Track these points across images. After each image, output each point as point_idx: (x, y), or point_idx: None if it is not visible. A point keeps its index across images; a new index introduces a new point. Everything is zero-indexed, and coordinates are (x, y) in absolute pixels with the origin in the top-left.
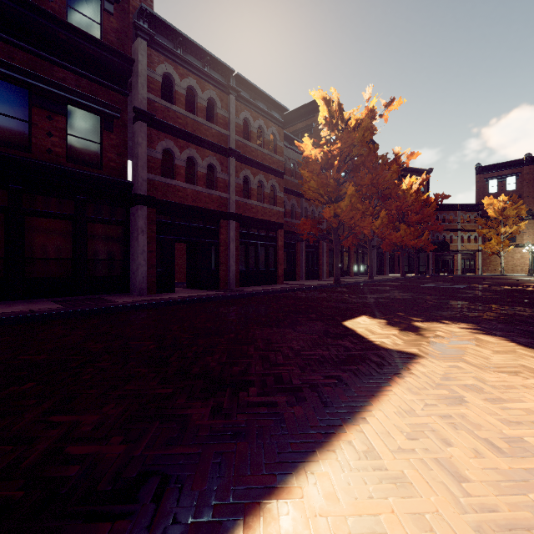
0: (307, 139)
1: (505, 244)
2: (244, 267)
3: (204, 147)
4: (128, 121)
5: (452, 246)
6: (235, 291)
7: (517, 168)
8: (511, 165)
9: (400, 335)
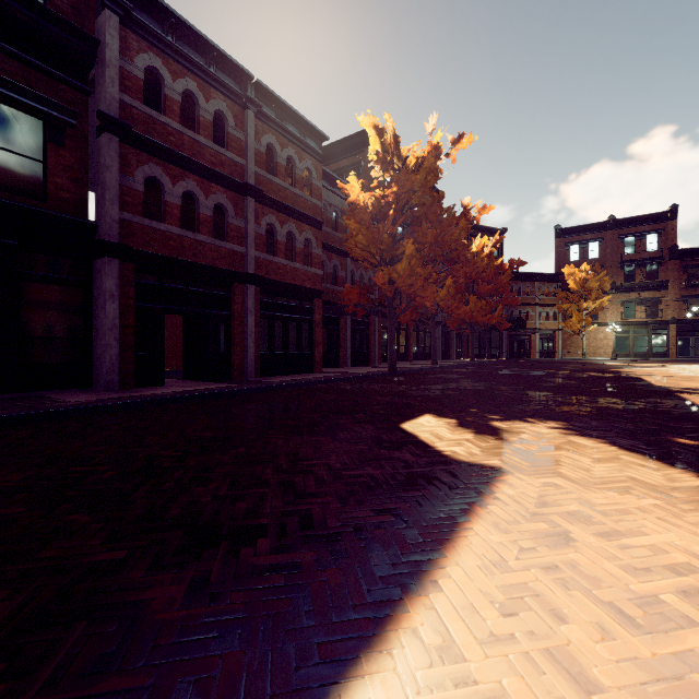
0: (353, 179)
1: (587, 322)
2: (268, 349)
3: (208, 179)
4: (93, 135)
5: (529, 324)
6: (254, 383)
7: (600, 232)
8: (594, 229)
9: (475, 441)
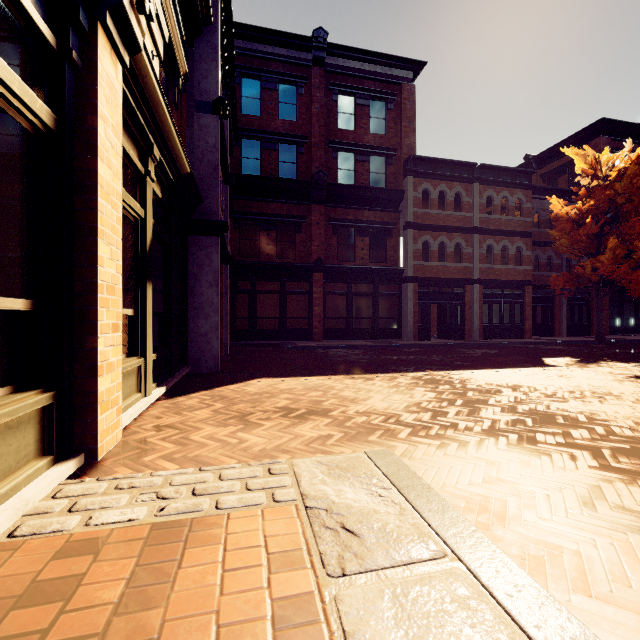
0: (555, 200)
1: None
2: (488, 322)
3: (451, 232)
4: None
5: None
6: (477, 341)
7: None
8: None
9: (570, 363)
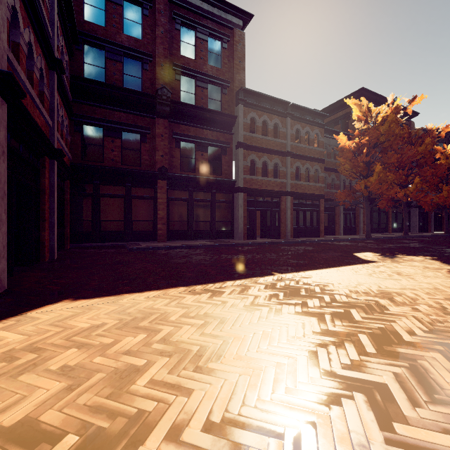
0: (342, 136)
1: None
2: (296, 225)
3: (271, 154)
4: None
5: None
6: (291, 240)
7: None
8: None
9: (379, 258)
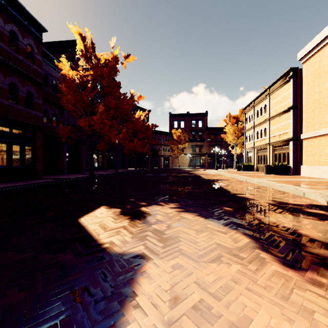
0: (65, 60)
1: (180, 153)
2: None
3: None
4: None
5: (159, 153)
6: None
7: (184, 117)
8: (182, 116)
9: (129, 227)
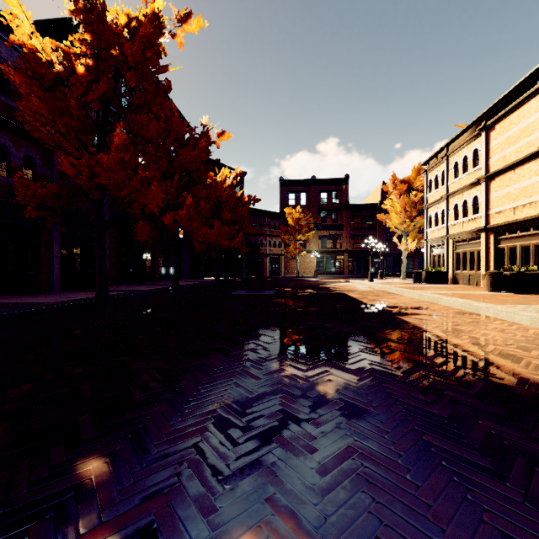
0: (16, 4)
1: (300, 249)
2: None
3: None
4: None
5: (262, 250)
6: None
7: (307, 186)
8: (304, 183)
9: None
